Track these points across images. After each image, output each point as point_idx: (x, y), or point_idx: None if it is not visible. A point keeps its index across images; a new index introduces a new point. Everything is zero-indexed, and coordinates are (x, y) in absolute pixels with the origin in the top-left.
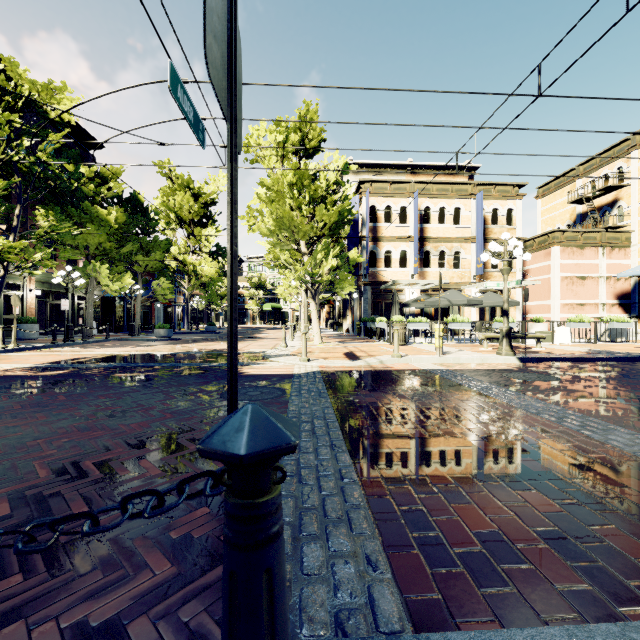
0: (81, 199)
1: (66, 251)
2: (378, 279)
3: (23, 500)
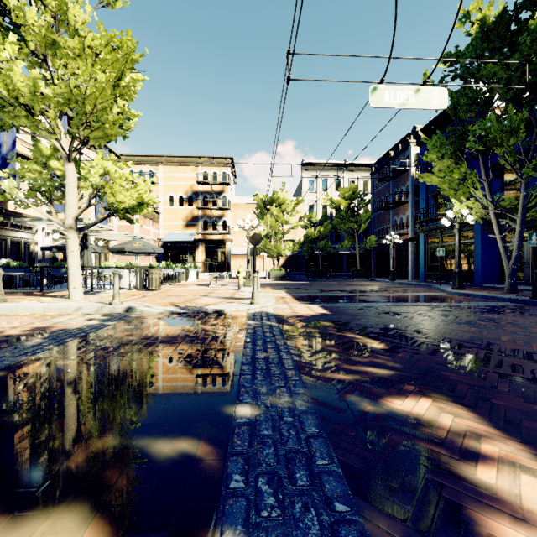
0: None
1: None
2: (6, 207)
3: None
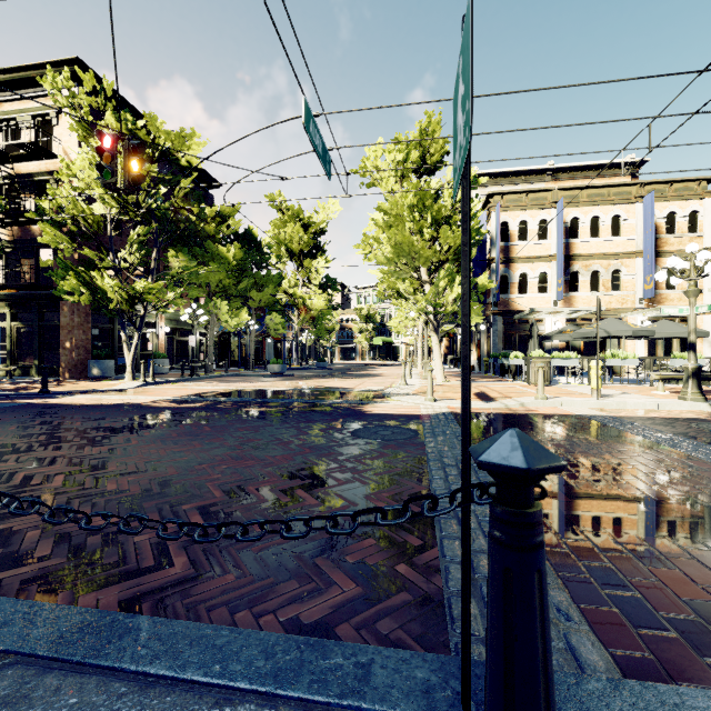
0: (204, 239)
1: (194, 290)
2: (511, 307)
3: (210, 515)
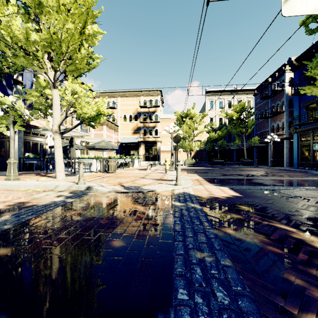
0: None
1: None
2: (29, 122)
3: None
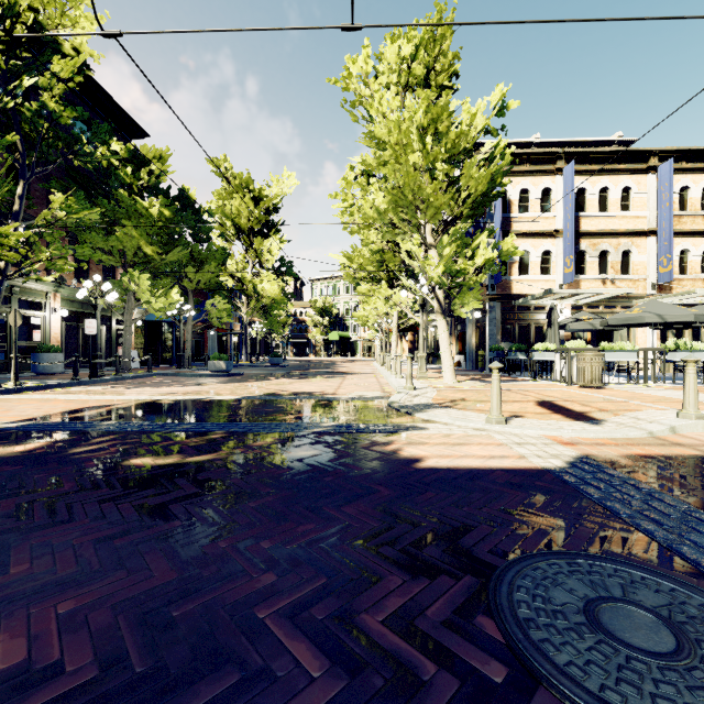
0: (115, 189)
1: (85, 245)
2: (510, 291)
3: None
